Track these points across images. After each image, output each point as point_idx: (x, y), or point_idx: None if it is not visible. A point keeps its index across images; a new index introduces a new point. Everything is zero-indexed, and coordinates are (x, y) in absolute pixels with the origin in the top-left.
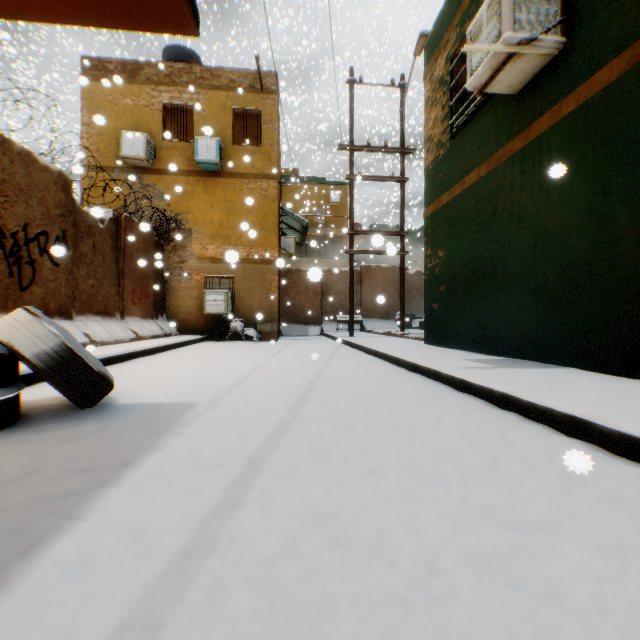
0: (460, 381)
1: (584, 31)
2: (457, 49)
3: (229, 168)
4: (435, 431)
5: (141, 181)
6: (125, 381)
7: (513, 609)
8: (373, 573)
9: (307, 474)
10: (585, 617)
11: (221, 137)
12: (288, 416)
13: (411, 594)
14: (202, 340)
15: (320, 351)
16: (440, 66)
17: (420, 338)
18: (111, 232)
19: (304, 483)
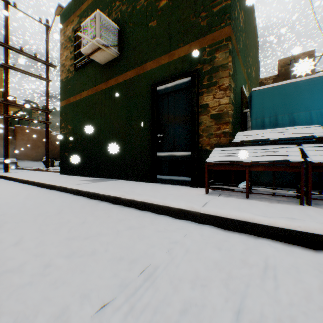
0: (76, 190)
1: (125, 54)
2: (78, 28)
3: None
4: (59, 215)
5: None
6: None
7: (79, 263)
8: (14, 281)
9: None
10: (102, 254)
11: None
12: None
13: (35, 278)
14: None
15: None
16: (69, 30)
17: (59, 171)
18: None
19: None
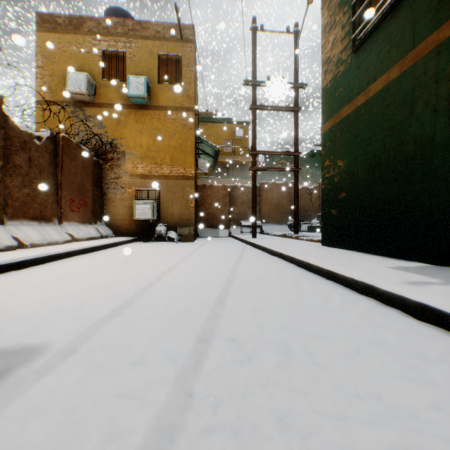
0: (417, 305)
1: None
2: None
3: (155, 102)
4: None
5: (84, 113)
6: (5, 294)
7: None
8: None
9: None
10: None
11: (149, 77)
12: (172, 405)
13: None
14: (133, 241)
15: (229, 252)
16: None
17: (315, 240)
18: (49, 149)
19: None
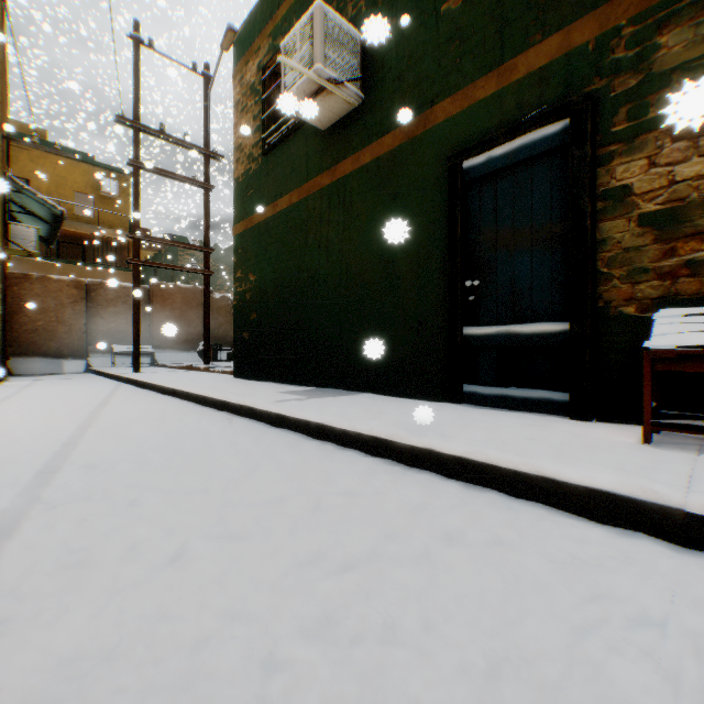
0: (277, 416)
1: (378, 95)
2: (270, 61)
3: None
4: (255, 478)
5: None
6: None
7: (362, 672)
8: None
9: (59, 598)
10: (420, 642)
11: None
12: (20, 504)
13: None
14: None
15: (86, 395)
16: (252, 71)
17: (229, 372)
18: None
19: (52, 617)
